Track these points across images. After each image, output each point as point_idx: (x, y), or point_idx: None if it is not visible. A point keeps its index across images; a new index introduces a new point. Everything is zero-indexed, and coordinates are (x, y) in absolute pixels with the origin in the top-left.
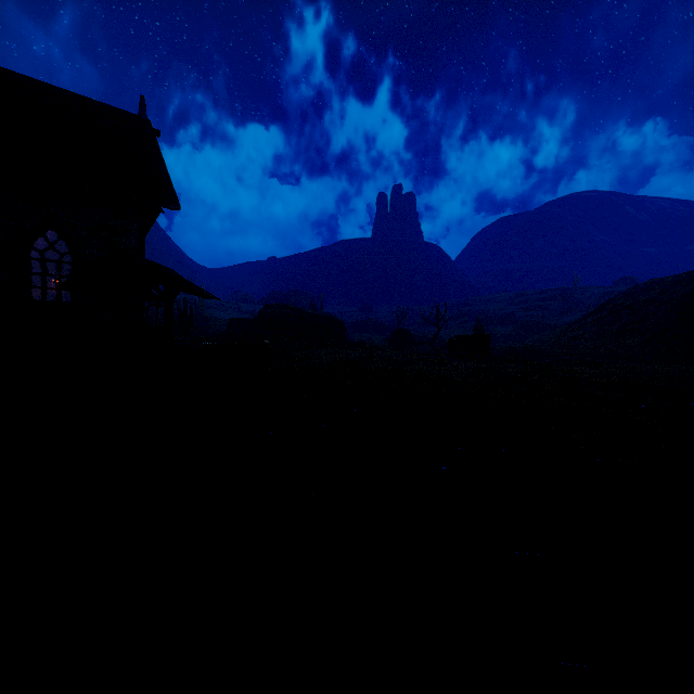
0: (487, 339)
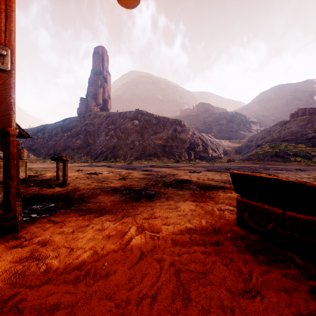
0: None
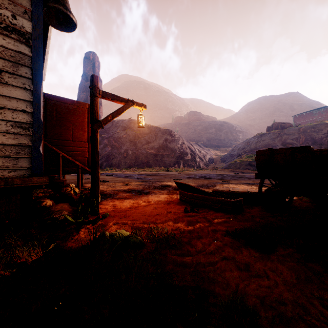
0: None
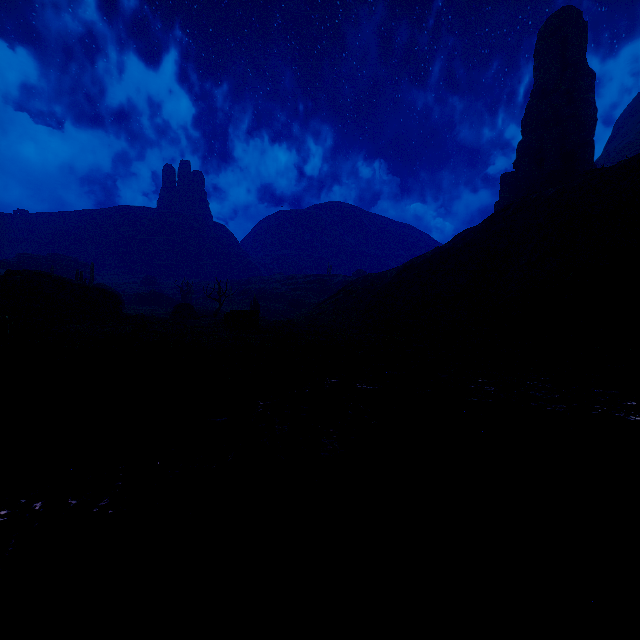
0: (257, 314)
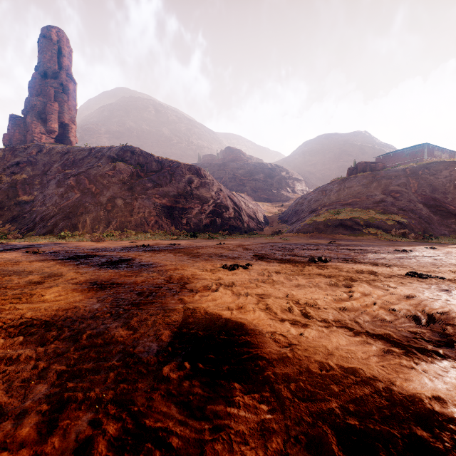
0: None
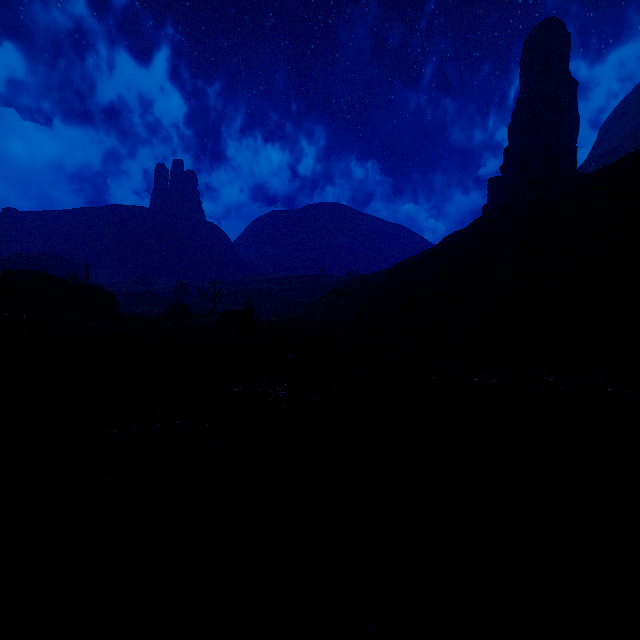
0: (252, 314)
